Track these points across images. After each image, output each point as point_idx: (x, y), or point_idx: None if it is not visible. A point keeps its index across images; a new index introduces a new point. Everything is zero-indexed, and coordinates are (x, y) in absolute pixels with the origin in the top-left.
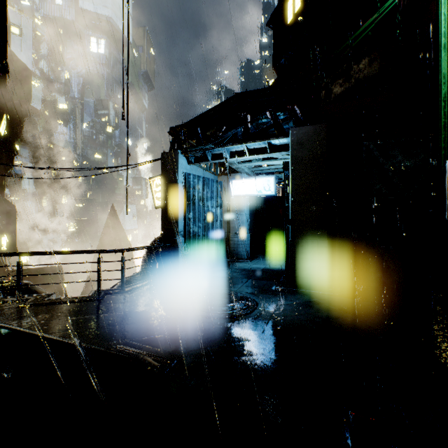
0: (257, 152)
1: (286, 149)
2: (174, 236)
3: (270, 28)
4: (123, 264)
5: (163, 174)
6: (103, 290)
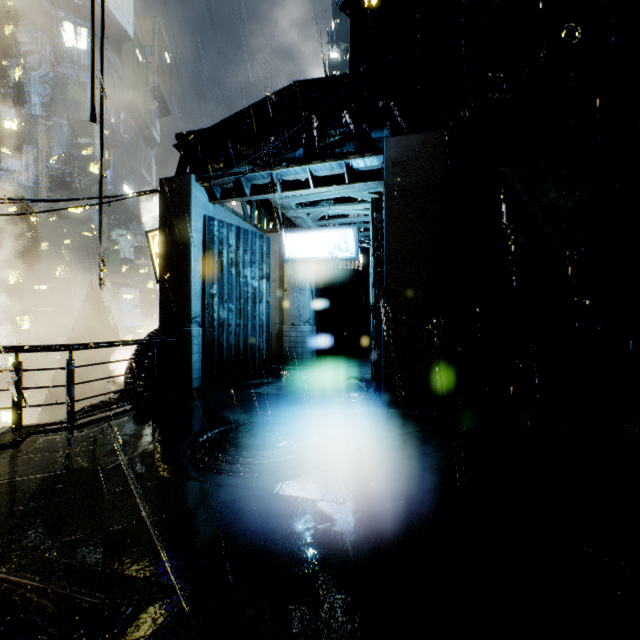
0: (329, 183)
1: (376, 178)
2: (184, 324)
3: (346, 14)
4: (71, 373)
5: (164, 216)
6: (27, 427)
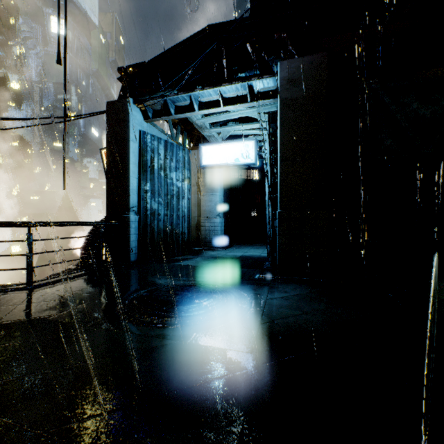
0: (235, 103)
1: (272, 97)
2: (124, 212)
3: None
4: (30, 245)
5: (109, 130)
6: None
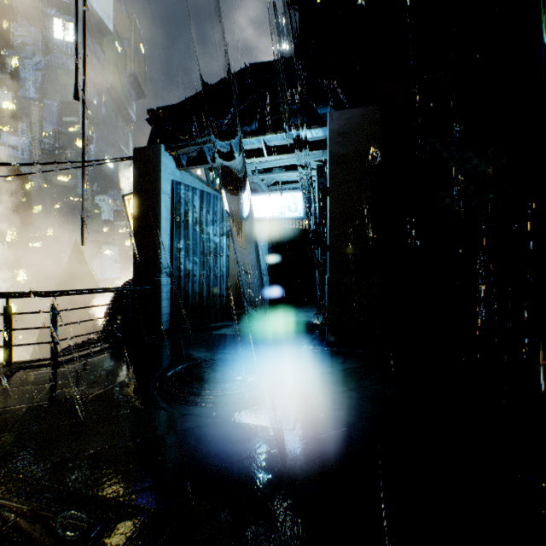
0: (280, 152)
1: (321, 147)
2: (155, 275)
3: (295, 9)
4: (55, 316)
5: (137, 181)
6: (16, 363)
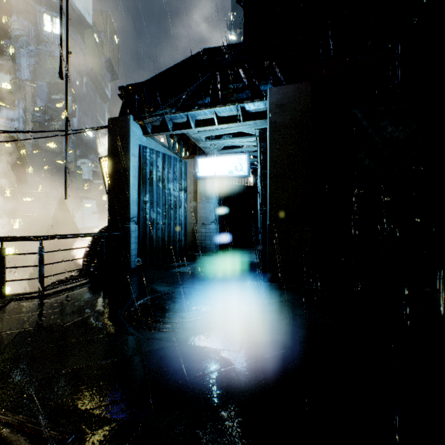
0: (228, 121)
1: (262, 117)
2: (125, 223)
3: (241, 6)
4: (41, 257)
5: (110, 145)
6: (9, 296)
